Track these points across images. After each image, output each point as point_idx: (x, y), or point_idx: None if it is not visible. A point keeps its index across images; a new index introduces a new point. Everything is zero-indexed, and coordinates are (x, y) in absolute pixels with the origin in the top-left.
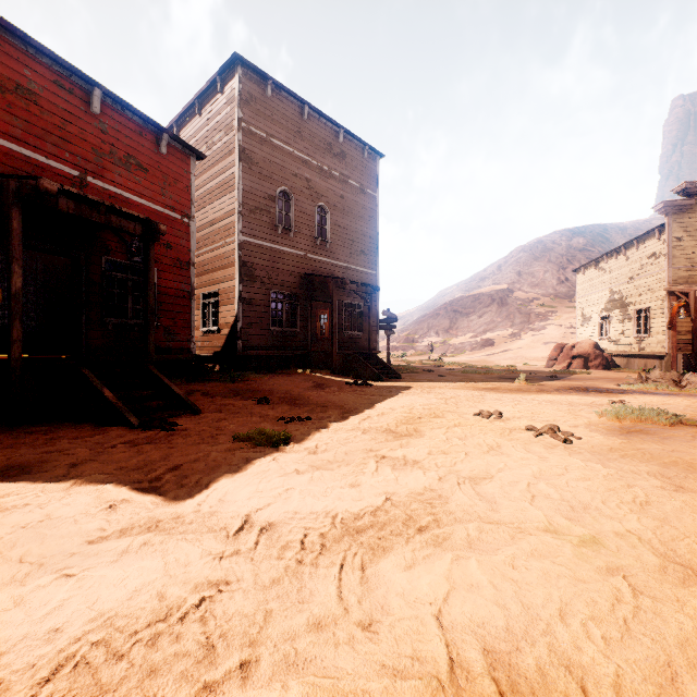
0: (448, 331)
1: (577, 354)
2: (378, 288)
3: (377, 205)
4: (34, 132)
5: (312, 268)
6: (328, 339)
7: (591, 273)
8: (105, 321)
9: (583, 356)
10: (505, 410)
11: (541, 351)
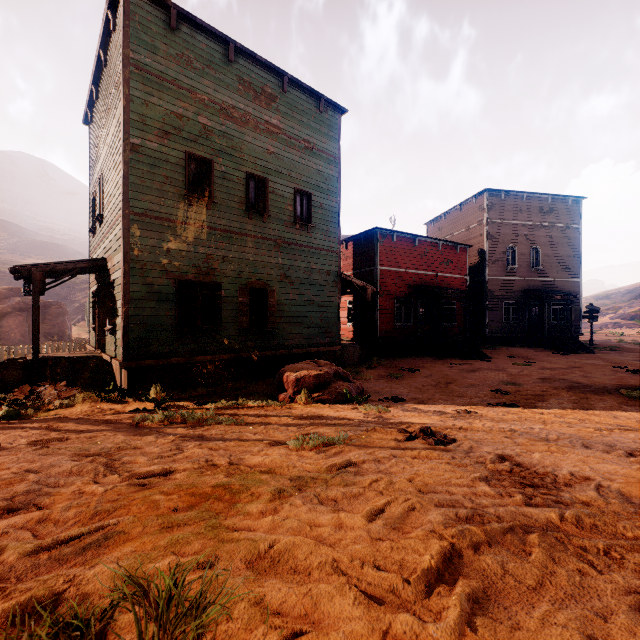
0: None
1: None
2: (577, 296)
3: (580, 233)
4: (427, 265)
5: (528, 286)
6: (538, 324)
7: None
8: (442, 324)
9: None
10: (634, 367)
11: None
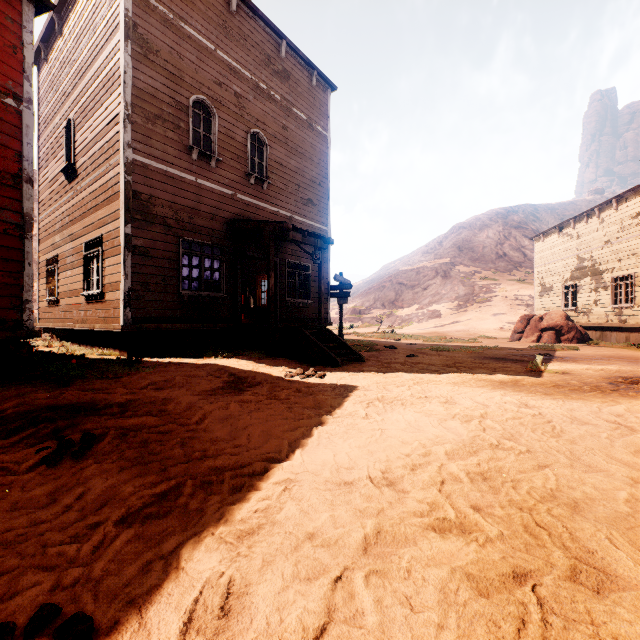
0: (393, 303)
1: (548, 326)
2: (331, 240)
3: (328, 146)
4: None
5: (243, 213)
6: None
7: (553, 240)
8: None
9: (554, 329)
10: None
11: (492, 322)
